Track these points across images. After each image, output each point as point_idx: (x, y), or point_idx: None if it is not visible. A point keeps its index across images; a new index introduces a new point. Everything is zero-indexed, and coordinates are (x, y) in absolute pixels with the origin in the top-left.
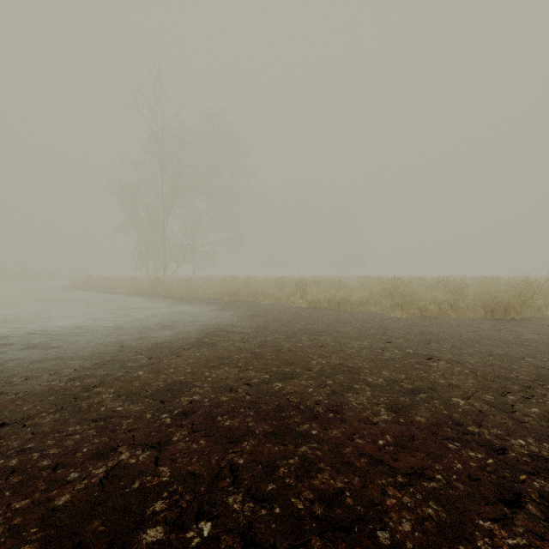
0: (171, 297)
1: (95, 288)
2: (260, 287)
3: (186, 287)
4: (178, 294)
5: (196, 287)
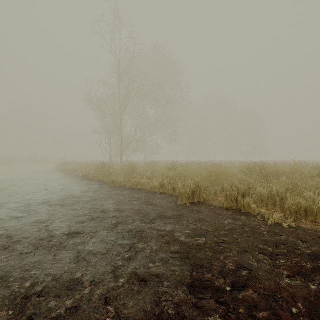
0: (110, 186)
1: (65, 171)
2: (225, 178)
3: (129, 175)
4: (119, 183)
5: (140, 175)
